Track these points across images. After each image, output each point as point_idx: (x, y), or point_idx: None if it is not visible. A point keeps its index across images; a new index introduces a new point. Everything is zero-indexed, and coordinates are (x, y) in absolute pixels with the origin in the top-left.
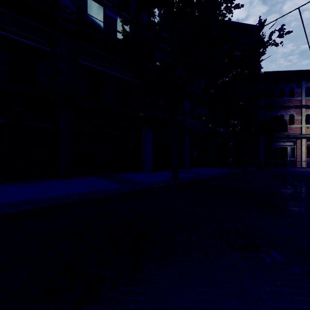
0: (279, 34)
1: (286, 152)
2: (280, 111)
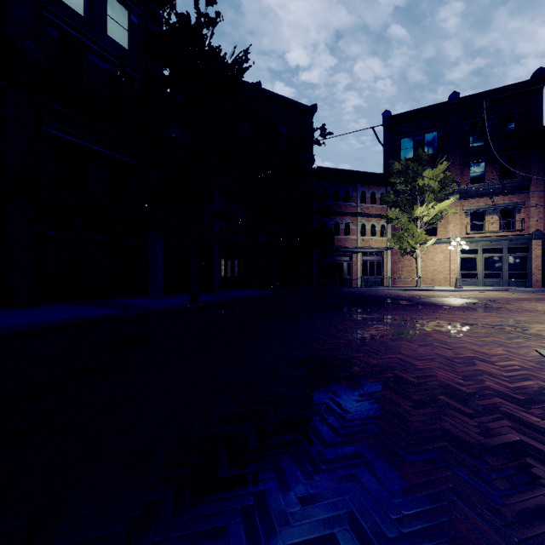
0: (321, 133)
1: (342, 269)
2: (335, 218)
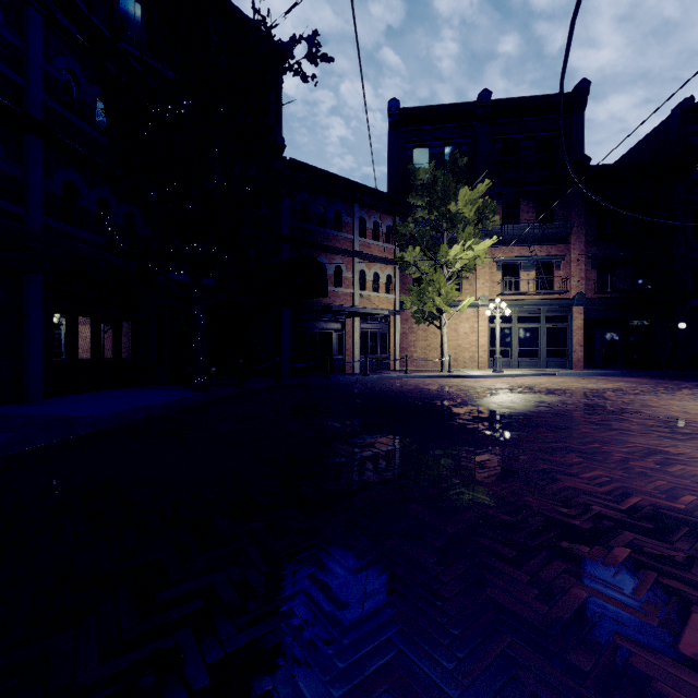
0: (310, 52)
1: (330, 343)
2: (320, 256)
